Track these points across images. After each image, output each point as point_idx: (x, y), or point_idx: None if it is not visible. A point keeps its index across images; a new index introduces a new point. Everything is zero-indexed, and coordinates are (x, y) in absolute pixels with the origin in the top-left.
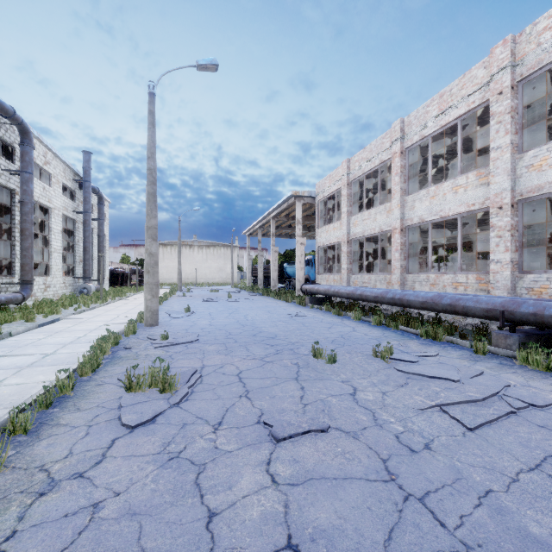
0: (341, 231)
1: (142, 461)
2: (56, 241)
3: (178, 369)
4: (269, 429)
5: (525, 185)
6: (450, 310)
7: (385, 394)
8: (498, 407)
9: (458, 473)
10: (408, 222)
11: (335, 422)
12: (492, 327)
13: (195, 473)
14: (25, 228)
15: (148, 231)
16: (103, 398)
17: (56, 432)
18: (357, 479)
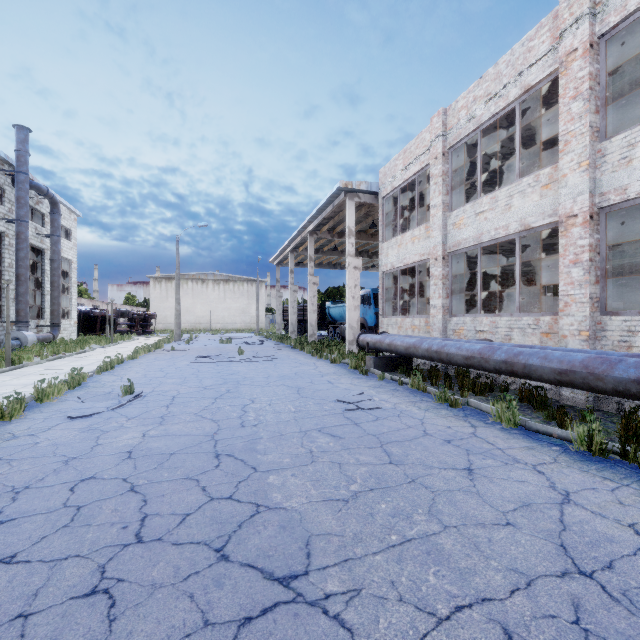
0: (427, 241)
1: None
2: None
3: None
4: None
5: None
6: None
7: None
8: None
9: None
10: (609, 199)
11: None
12: None
13: None
14: None
15: None
16: None
17: None
18: None
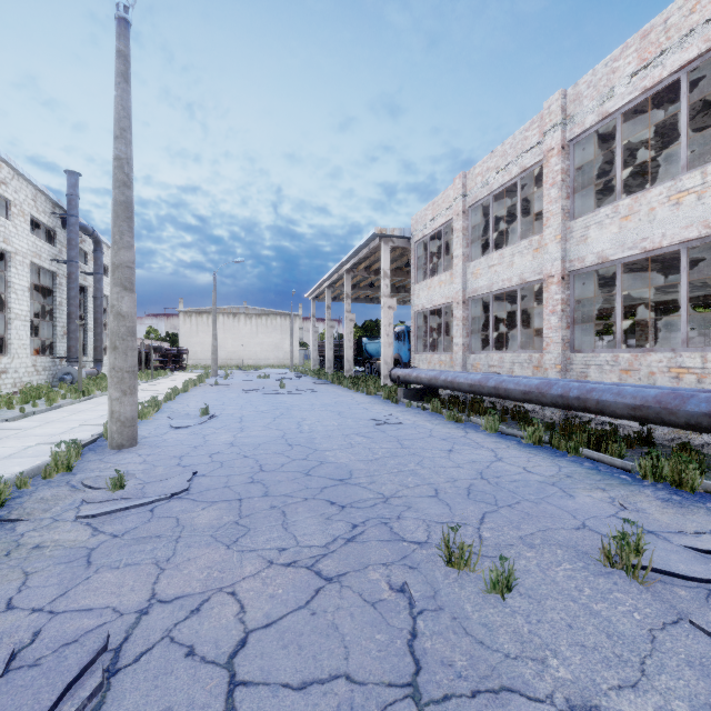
0: (451, 286)
1: None
2: (19, 303)
3: (68, 624)
4: None
5: None
6: (709, 426)
7: None
8: None
9: None
10: (575, 265)
11: None
12: None
13: None
14: None
15: (115, 273)
16: None
17: None
18: None
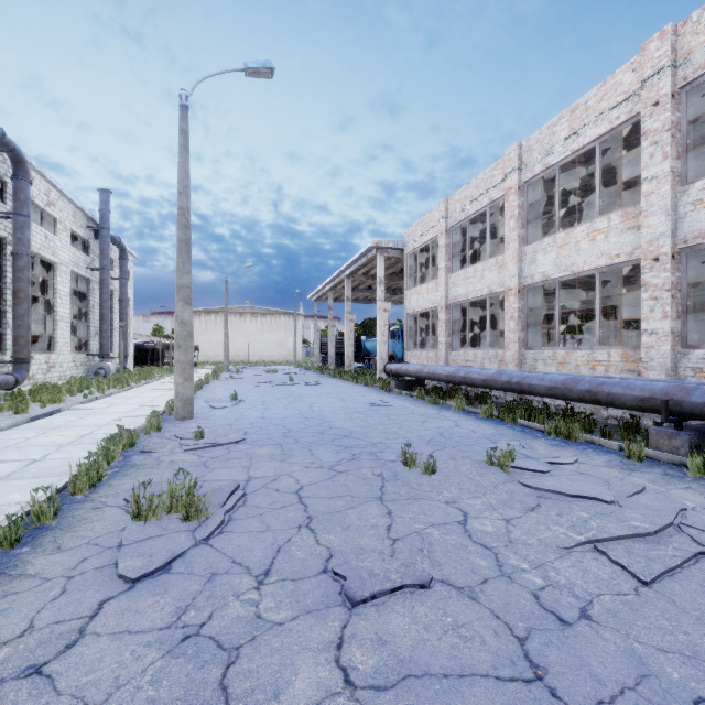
0: (437, 293)
1: (140, 643)
2: (63, 307)
3: (214, 483)
4: (341, 582)
5: (691, 227)
6: (589, 399)
7: (509, 523)
8: (678, 545)
9: (641, 664)
10: (527, 281)
11: (439, 570)
12: (645, 421)
13: (221, 667)
14: (19, 289)
15: (179, 292)
16: (98, 529)
17: (16, 589)
18: (482, 676)
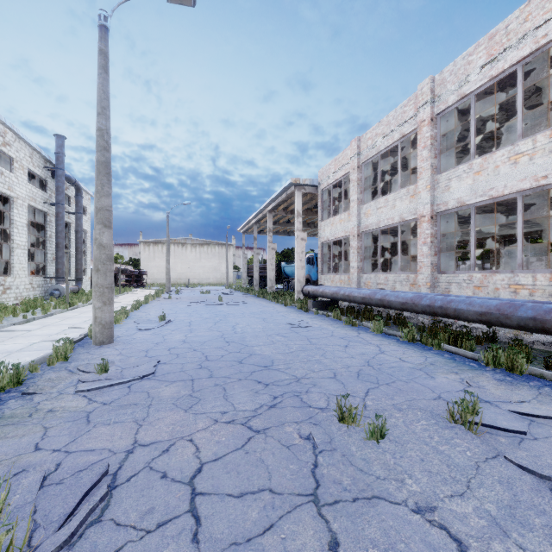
0: (349, 223)
1: None
2: (19, 236)
3: (79, 459)
4: None
5: None
6: (533, 327)
7: None
8: None
9: None
10: (440, 208)
11: None
12: None
13: None
14: None
15: (98, 214)
16: None
17: None
18: None
